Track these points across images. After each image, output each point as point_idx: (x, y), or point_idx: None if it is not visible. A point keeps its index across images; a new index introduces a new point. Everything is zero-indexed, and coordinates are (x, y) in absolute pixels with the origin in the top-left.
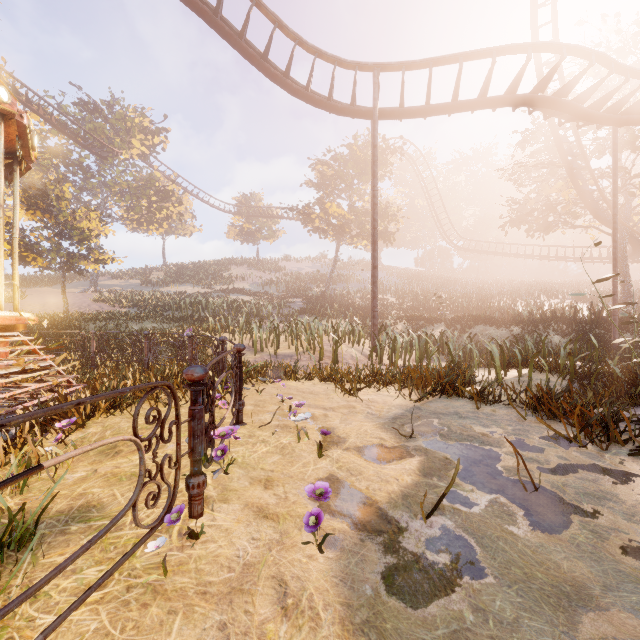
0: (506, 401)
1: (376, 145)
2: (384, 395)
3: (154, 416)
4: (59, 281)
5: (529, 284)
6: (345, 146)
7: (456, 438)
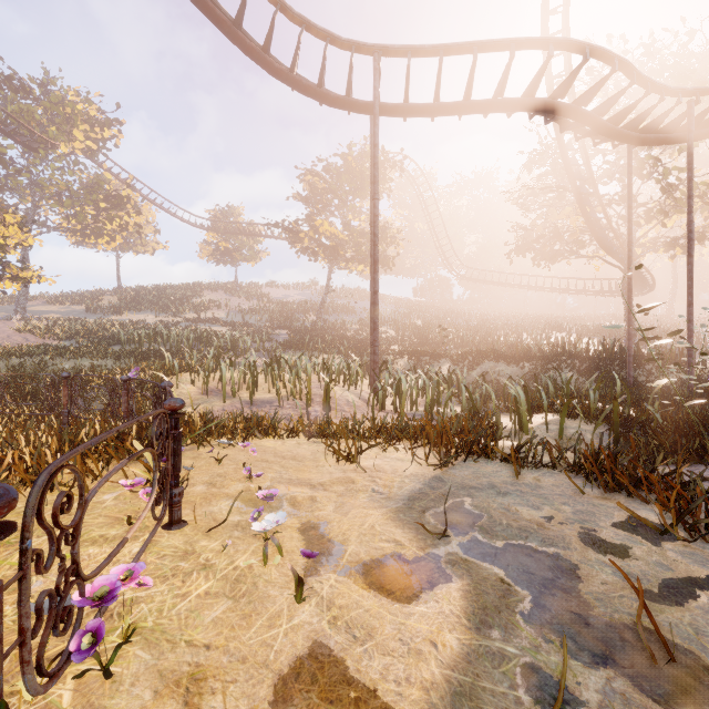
0: (547, 462)
1: (377, 144)
2: (392, 458)
3: None
4: None
5: (533, 317)
6: (339, 155)
7: (504, 534)
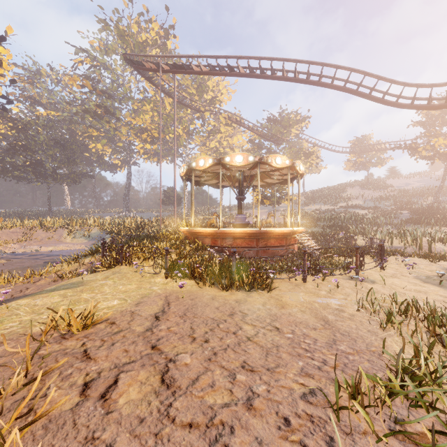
0: None
1: None
2: None
3: (377, 249)
4: (256, 206)
5: None
6: None
7: None
